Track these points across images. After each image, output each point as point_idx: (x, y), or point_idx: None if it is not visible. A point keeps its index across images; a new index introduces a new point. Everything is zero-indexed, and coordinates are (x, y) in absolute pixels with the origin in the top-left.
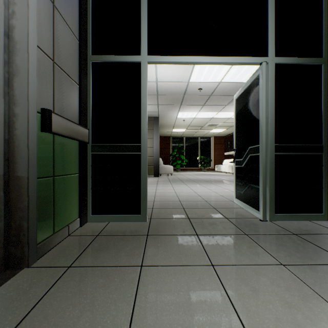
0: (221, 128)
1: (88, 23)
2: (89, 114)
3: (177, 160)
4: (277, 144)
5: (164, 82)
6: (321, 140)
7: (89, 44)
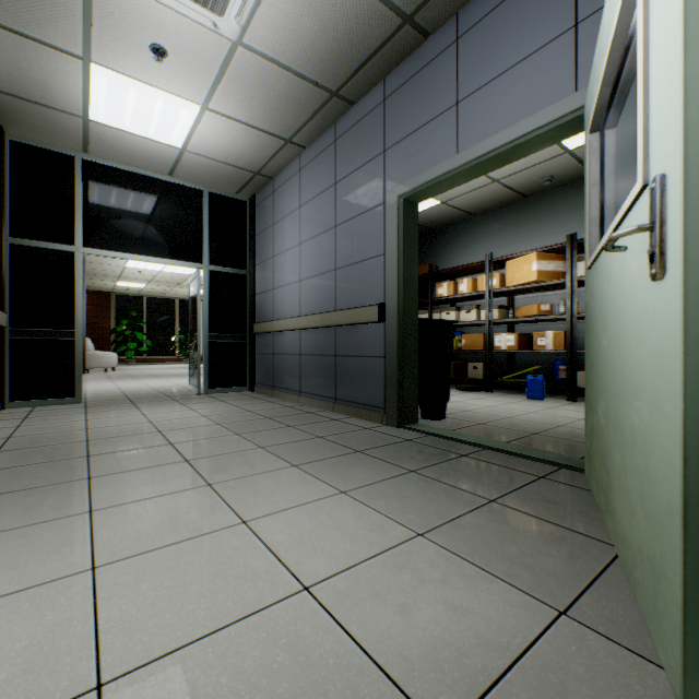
0: None
1: (6, 204)
2: (8, 297)
3: (129, 342)
4: (212, 334)
5: None
6: (247, 331)
7: (8, 225)
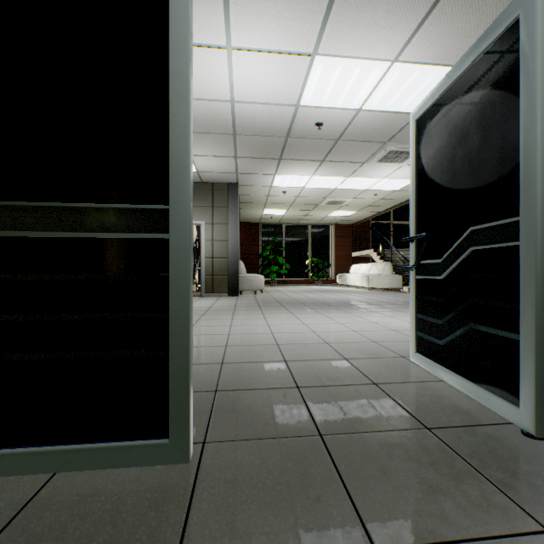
0: (349, 210)
1: None
2: None
3: (272, 266)
4: None
5: (248, 103)
6: None
7: None
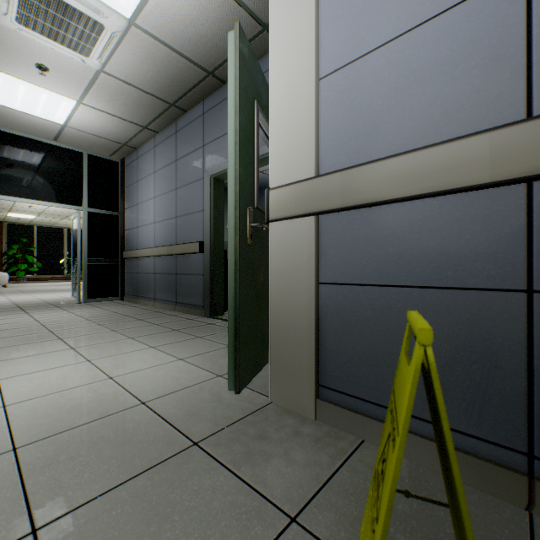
0: None
1: None
2: None
3: (20, 264)
4: (90, 258)
5: None
6: (118, 256)
7: None
